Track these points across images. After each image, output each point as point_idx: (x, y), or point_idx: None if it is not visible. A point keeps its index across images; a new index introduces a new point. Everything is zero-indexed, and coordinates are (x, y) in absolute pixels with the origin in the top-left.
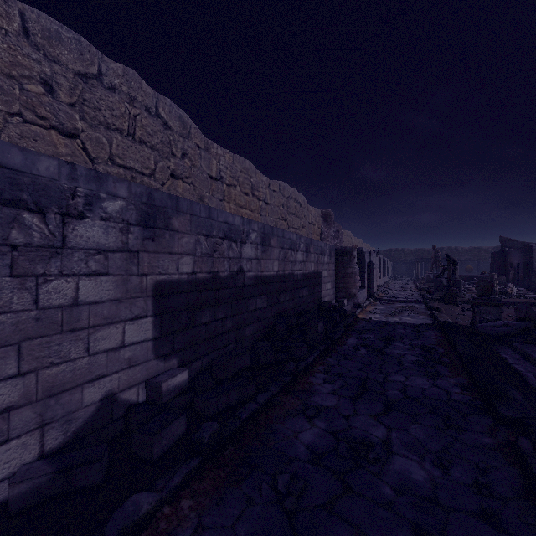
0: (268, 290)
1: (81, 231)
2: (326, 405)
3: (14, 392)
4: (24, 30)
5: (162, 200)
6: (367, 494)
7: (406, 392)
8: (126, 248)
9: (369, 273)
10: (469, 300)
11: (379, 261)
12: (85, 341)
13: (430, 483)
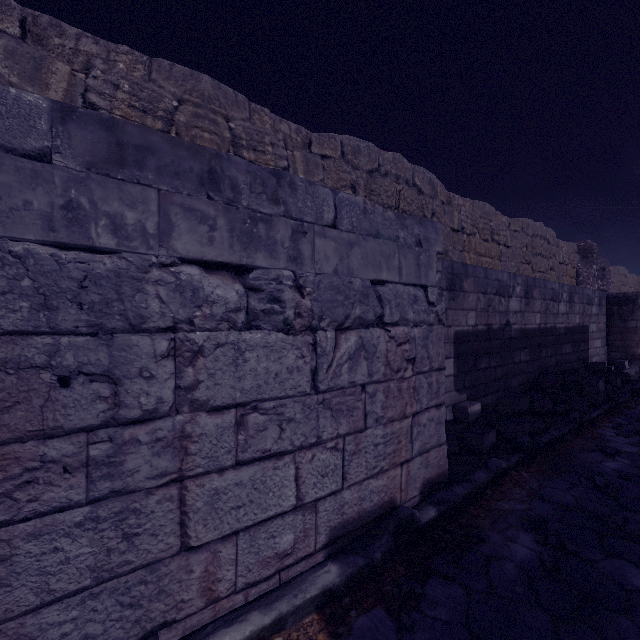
0: (530, 343)
1: None
2: (625, 451)
3: None
4: (342, 153)
5: (458, 269)
6: None
7: None
8: None
9: None
10: None
11: None
12: None
13: None
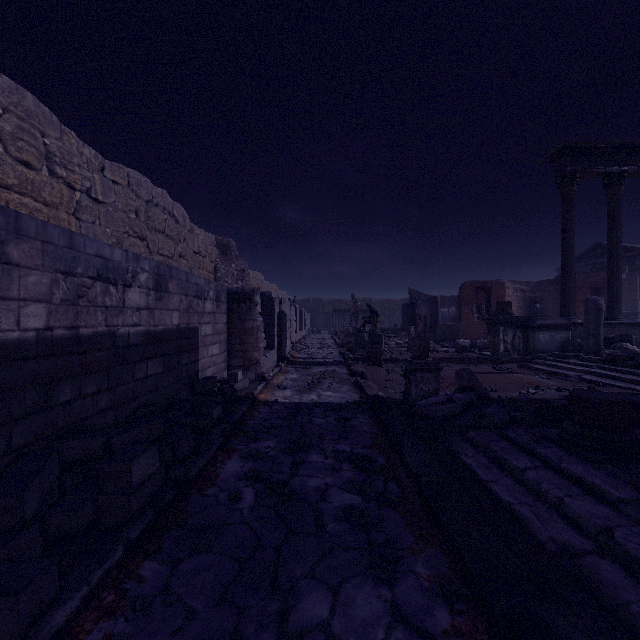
0: None
1: None
2: None
3: None
4: None
5: None
6: None
7: None
8: None
9: (281, 327)
10: (391, 358)
11: (296, 312)
12: None
13: None
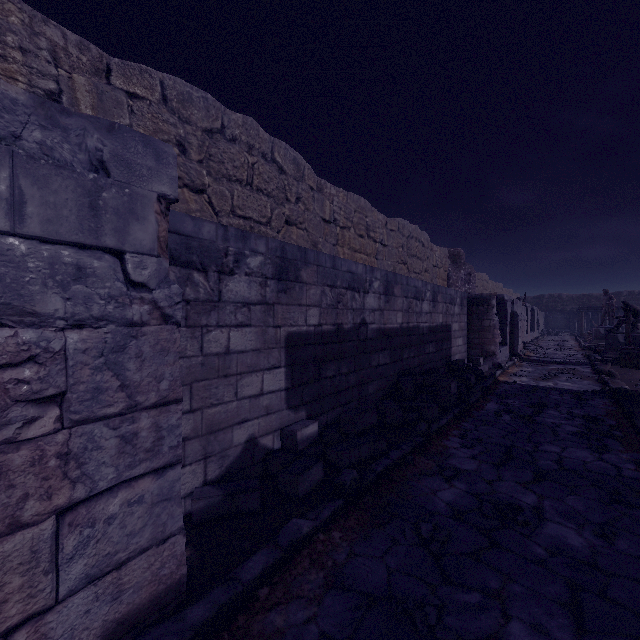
0: (391, 344)
1: (231, 286)
2: (464, 469)
3: (188, 425)
4: (163, 98)
5: (293, 253)
6: (516, 550)
7: (562, 463)
8: (264, 301)
9: (512, 326)
10: None
11: (526, 311)
12: (234, 386)
13: (590, 550)
